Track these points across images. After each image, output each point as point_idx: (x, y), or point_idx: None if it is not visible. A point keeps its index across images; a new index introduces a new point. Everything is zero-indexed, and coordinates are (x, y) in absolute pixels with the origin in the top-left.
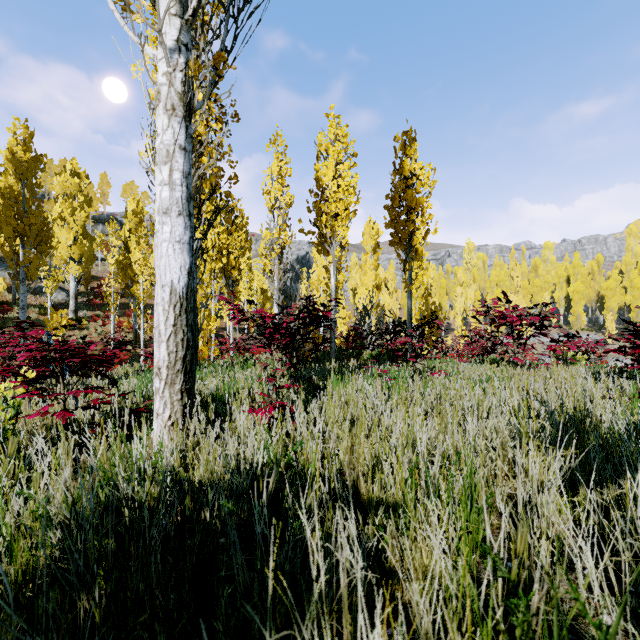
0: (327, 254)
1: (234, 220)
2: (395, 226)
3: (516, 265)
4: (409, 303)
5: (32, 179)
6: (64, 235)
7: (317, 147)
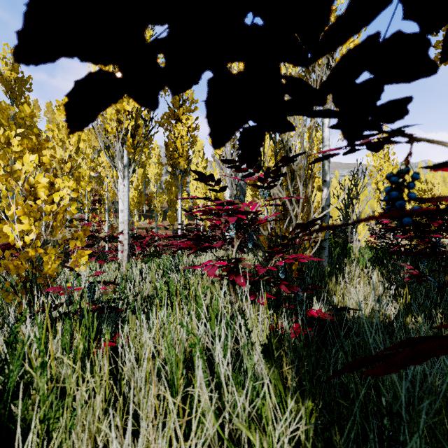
0: None
1: (182, 104)
2: None
3: (437, 173)
4: None
5: (20, 97)
6: (61, 153)
7: None
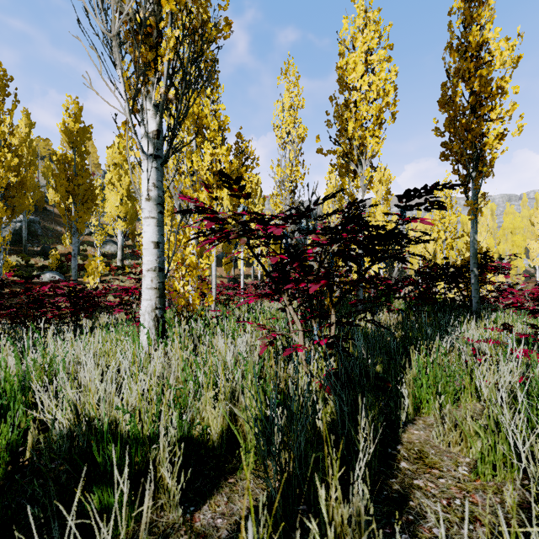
0: (353, 177)
1: (244, 162)
2: (454, 128)
3: (537, 210)
4: (474, 236)
5: (81, 147)
6: (113, 197)
7: (339, 45)
